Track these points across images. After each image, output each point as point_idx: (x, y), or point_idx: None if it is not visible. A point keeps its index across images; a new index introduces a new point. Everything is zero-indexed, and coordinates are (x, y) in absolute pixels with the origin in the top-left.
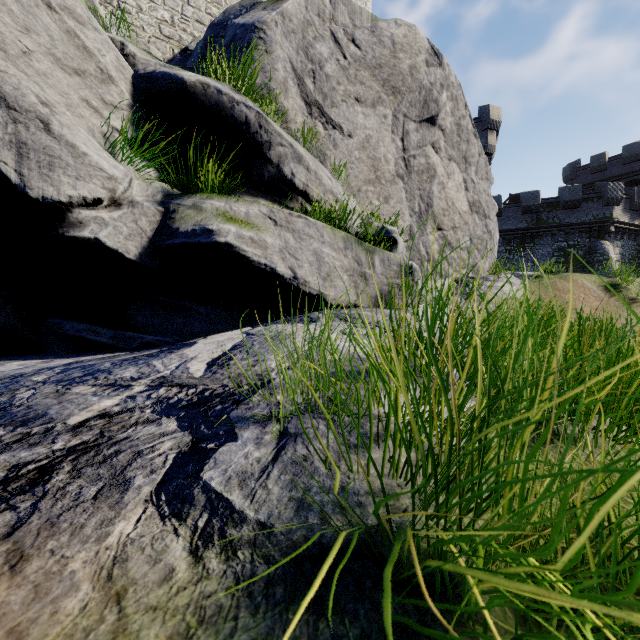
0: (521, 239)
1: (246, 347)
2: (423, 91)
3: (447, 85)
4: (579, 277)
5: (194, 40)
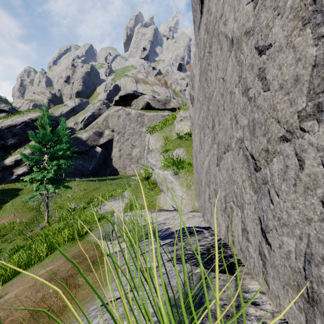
0: None
1: None
2: None
3: None
4: None
5: None
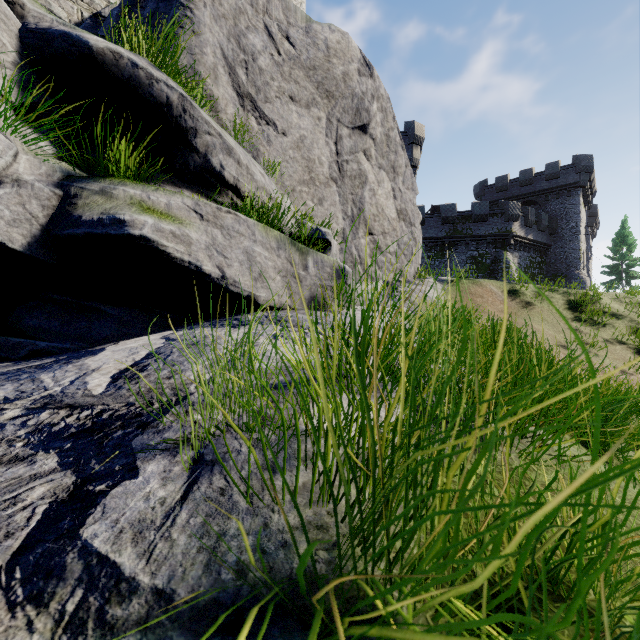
0: (441, 247)
1: (163, 355)
2: (355, 99)
3: (377, 96)
4: (488, 283)
5: (108, 6)
